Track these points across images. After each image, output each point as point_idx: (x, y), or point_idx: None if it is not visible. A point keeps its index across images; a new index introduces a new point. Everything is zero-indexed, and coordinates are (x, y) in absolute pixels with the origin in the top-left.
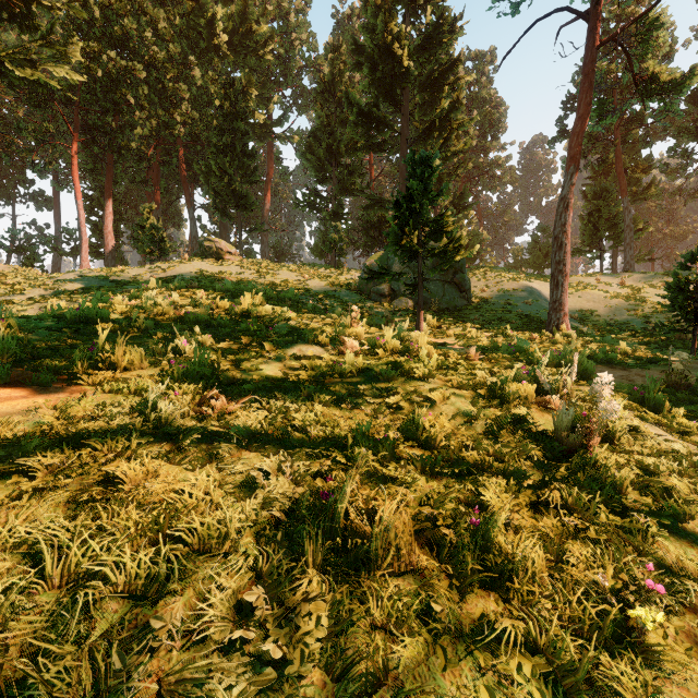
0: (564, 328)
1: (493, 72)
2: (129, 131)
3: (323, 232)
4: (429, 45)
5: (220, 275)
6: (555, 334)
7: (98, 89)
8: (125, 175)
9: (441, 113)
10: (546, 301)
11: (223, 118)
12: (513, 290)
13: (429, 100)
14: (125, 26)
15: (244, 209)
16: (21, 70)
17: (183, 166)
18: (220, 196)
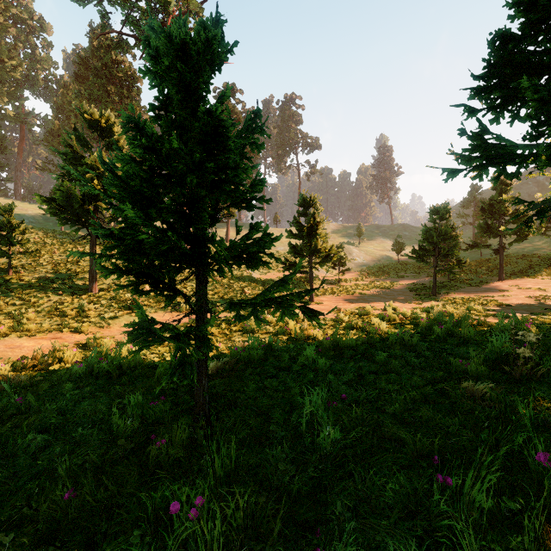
0: None
1: None
2: None
3: None
4: None
5: None
6: None
7: None
8: None
9: None
10: None
11: None
12: None
13: None
14: None
15: None
16: None
17: None
18: None
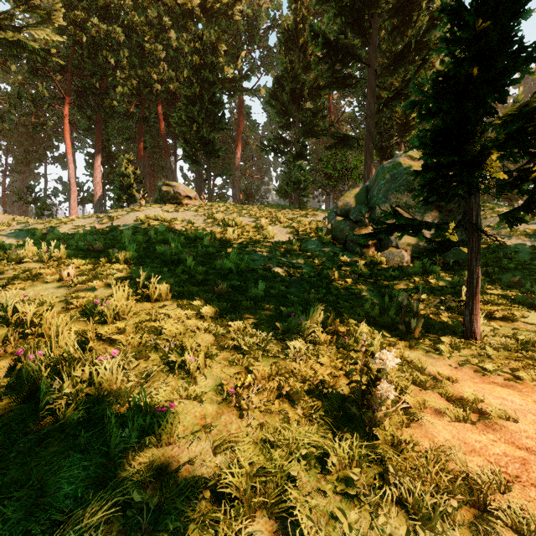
0: None
1: None
2: (113, 91)
3: (286, 174)
4: None
5: (170, 222)
6: None
7: (86, 55)
8: (120, 134)
9: (417, 33)
10: None
11: (192, 71)
12: (534, 232)
13: (399, 26)
14: None
15: (212, 155)
16: (2, 32)
17: (162, 121)
18: (190, 144)
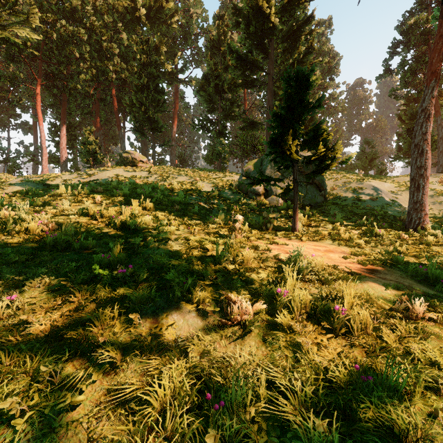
0: (429, 228)
1: (330, 34)
2: (76, 77)
3: (212, 146)
4: (289, 6)
5: (132, 178)
6: (421, 233)
7: (54, 48)
8: (78, 109)
9: (298, 57)
10: (386, 197)
11: (141, 66)
12: (359, 188)
13: (288, 49)
14: (73, 3)
15: (156, 130)
16: None
17: (115, 101)
18: (139, 121)
